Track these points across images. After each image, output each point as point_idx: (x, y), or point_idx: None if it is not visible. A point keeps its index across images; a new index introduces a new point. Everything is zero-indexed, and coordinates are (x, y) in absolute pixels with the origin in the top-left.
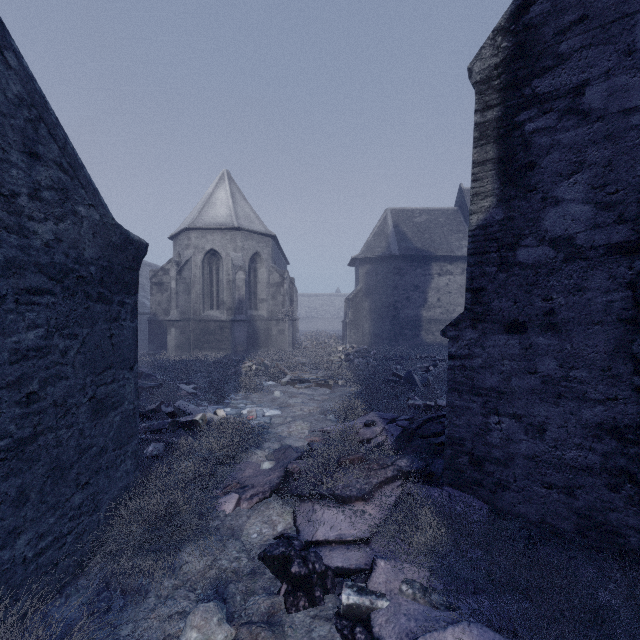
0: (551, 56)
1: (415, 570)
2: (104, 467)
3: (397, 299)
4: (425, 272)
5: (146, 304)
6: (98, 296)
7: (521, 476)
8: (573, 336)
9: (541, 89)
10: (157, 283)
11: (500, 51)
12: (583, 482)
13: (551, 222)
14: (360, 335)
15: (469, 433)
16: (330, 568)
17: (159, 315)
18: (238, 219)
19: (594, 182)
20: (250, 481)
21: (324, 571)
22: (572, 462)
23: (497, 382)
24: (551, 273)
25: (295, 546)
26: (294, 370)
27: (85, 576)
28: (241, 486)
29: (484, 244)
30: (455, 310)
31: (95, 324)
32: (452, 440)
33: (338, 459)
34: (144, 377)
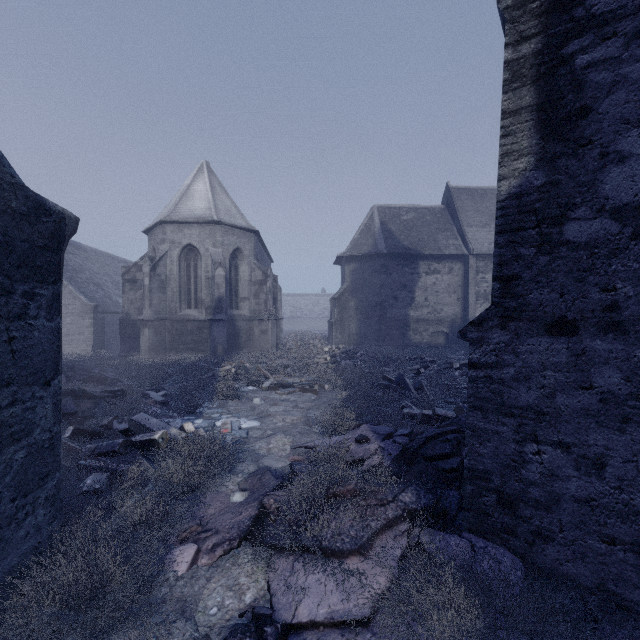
0: None
1: None
2: None
3: (384, 298)
4: (412, 271)
5: (120, 303)
6: None
7: (570, 525)
8: None
9: (599, 7)
10: (130, 280)
11: None
12: None
13: (613, 185)
14: (346, 335)
15: (497, 465)
16: None
17: (132, 314)
18: (218, 212)
19: None
20: (215, 522)
21: None
22: None
23: (536, 399)
24: (614, 254)
25: (267, 637)
26: (277, 373)
27: None
28: (203, 530)
29: (518, 218)
30: (442, 310)
31: None
32: (474, 473)
33: (326, 490)
34: (109, 383)
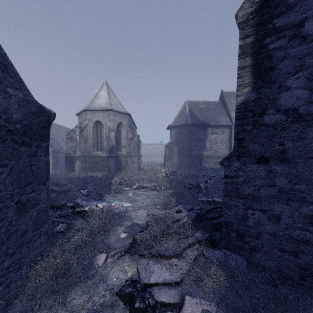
0: (284, 5)
1: (208, 305)
2: (25, 242)
3: (191, 146)
4: (204, 132)
5: (64, 148)
6: (22, 142)
7: (266, 244)
8: (297, 165)
9: (278, 24)
10: (70, 137)
11: (254, 4)
12: (303, 249)
13: (284, 100)
14: (172, 164)
15: (236, 219)
16: (158, 302)
17: (71, 154)
18: (111, 105)
19: (310, 77)
20: (113, 245)
21: (154, 304)
22: (296, 237)
23: (252, 191)
24: (284, 129)
25: (137, 288)
26: (139, 182)
27: (11, 310)
28: (108, 248)
29: (244, 113)
30: (219, 151)
31: (20, 158)
32: (226, 223)
33: (162, 232)
34: (61, 186)
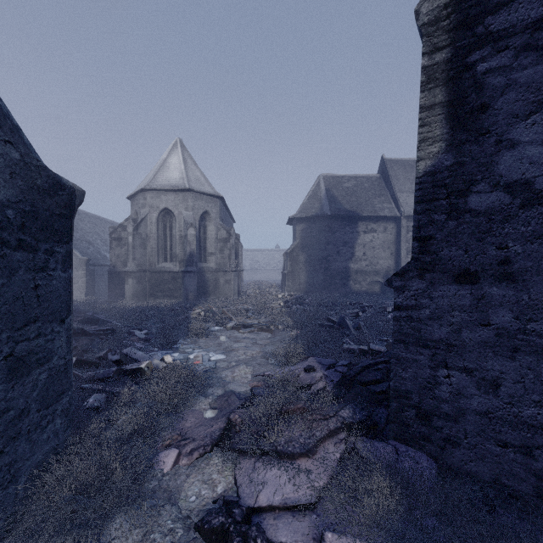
0: None
1: None
2: (25, 431)
3: (329, 253)
4: (353, 230)
5: (107, 257)
6: (18, 243)
7: (473, 433)
8: (531, 286)
9: (495, 26)
10: (116, 238)
11: None
12: (542, 442)
13: (506, 166)
14: (297, 284)
15: (416, 386)
16: None
17: (118, 267)
18: (189, 182)
19: None
20: (192, 433)
21: None
22: (530, 420)
23: (446, 334)
24: (506, 220)
25: (235, 516)
26: (239, 316)
27: None
28: (182, 438)
29: (432, 191)
30: (378, 263)
31: (14, 274)
32: (398, 393)
33: (280, 408)
34: (101, 323)
